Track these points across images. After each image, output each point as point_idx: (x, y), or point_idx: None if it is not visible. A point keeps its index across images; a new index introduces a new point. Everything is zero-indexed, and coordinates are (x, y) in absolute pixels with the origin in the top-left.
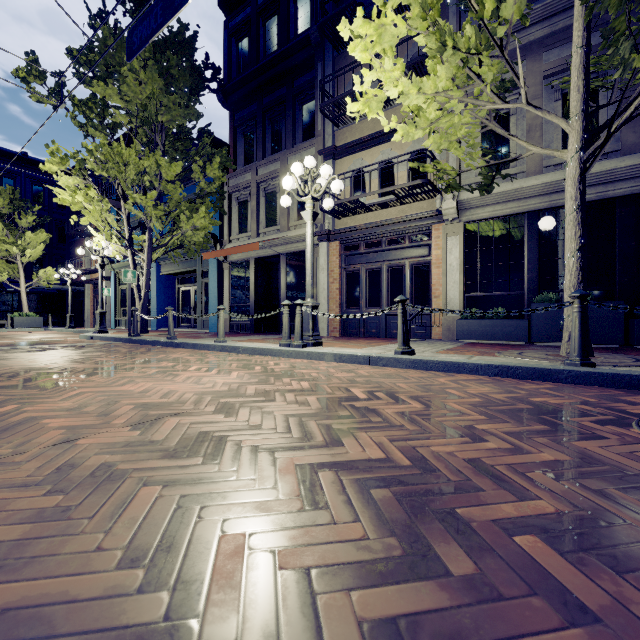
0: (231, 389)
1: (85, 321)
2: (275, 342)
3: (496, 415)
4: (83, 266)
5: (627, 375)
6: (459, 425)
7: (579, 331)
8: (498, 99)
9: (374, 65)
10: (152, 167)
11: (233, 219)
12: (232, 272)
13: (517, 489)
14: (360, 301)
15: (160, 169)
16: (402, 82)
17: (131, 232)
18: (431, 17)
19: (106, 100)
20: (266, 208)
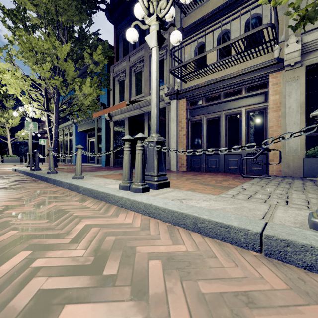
0: None
1: (45, 159)
2: None
3: None
4: (41, 129)
5: None
6: None
7: None
8: None
9: None
10: (50, 49)
11: (116, 93)
12: (115, 127)
13: None
14: (202, 143)
15: (55, 50)
16: None
17: (48, 101)
18: None
19: (22, 6)
20: (135, 83)
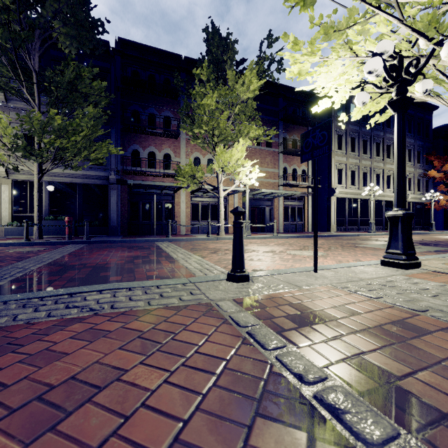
0: None
1: None
2: None
3: None
4: None
5: (33, 242)
6: None
7: (26, 231)
8: (3, 150)
9: None
10: None
11: None
12: None
13: None
14: None
15: None
16: None
17: None
18: None
19: None
20: None
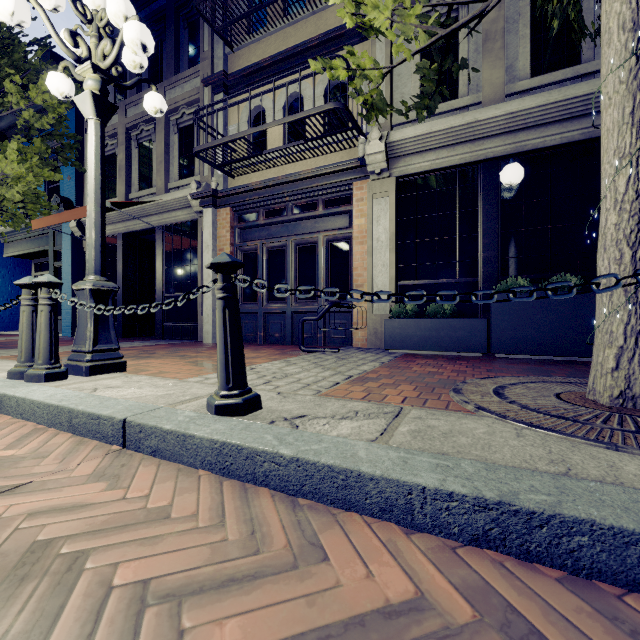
0: None
1: None
2: None
3: None
4: None
5: None
6: None
7: None
8: None
9: None
10: None
11: None
12: None
13: None
14: (259, 293)
15: None
16: None
17: None
18: None
19: None
20: (139, 164)
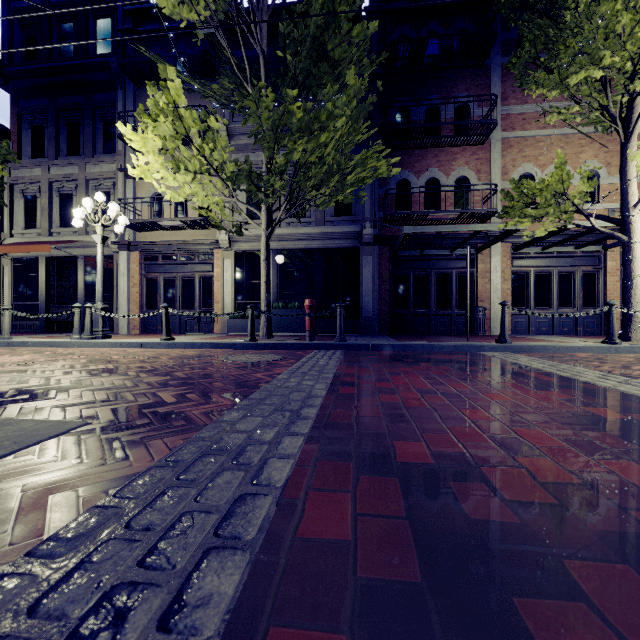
0: (26, 360)
1: None
2: (68, 338)
3: (176, 358)
4: None
5: (260, 343)
6: (152, 361)
7: (250, 324)
8: (223, 194)
9: (145, 153)
10: None
11: (16, 212)
12: (15, 268)
13: (145, 368)
14: (159, 304)
15: None
16: (163, 172)
17: None
18: (169, 153)
19: None
20: (61, 208)
